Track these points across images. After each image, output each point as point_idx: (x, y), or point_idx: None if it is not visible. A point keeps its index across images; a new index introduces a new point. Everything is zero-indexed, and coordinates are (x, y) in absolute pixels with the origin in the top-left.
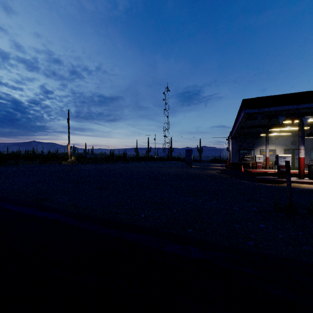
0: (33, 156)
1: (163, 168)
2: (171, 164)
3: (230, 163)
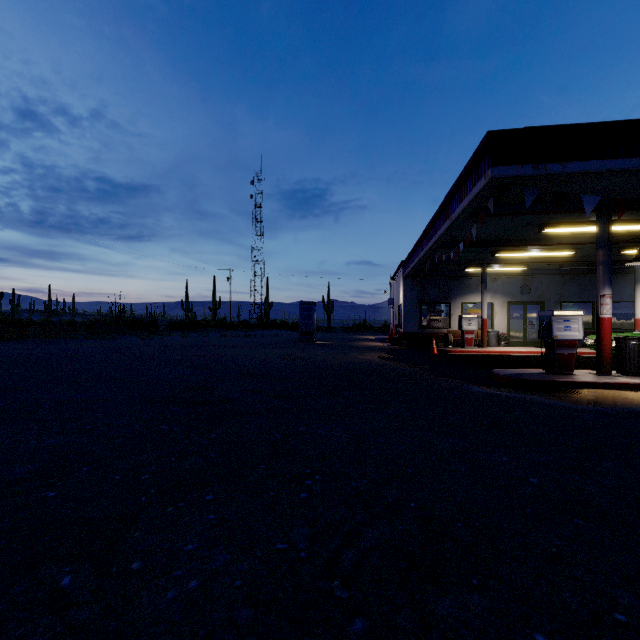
0: None
1: (242, 349)
2: (266, 336)
3: (399, 334)
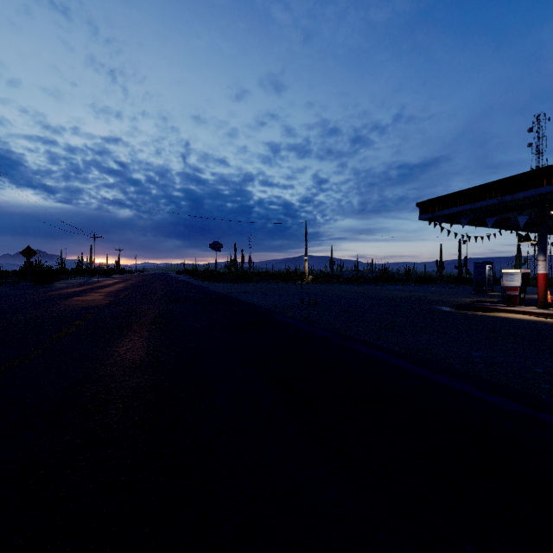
0: (278, 275)
1: (405, 292)
2: (470, 289)
3: None
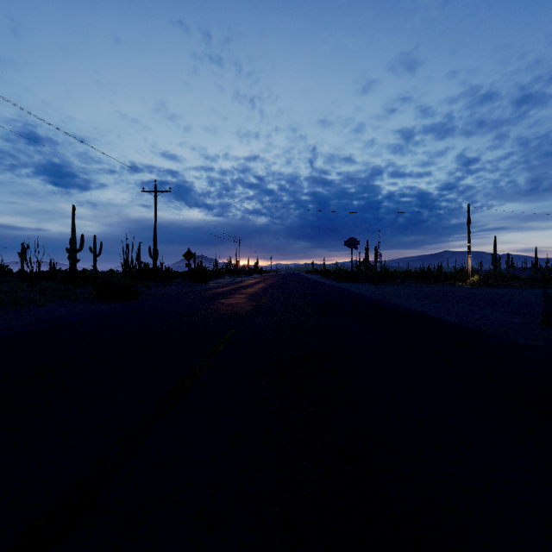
0: (425, 274)
1: None
2: None
3: None
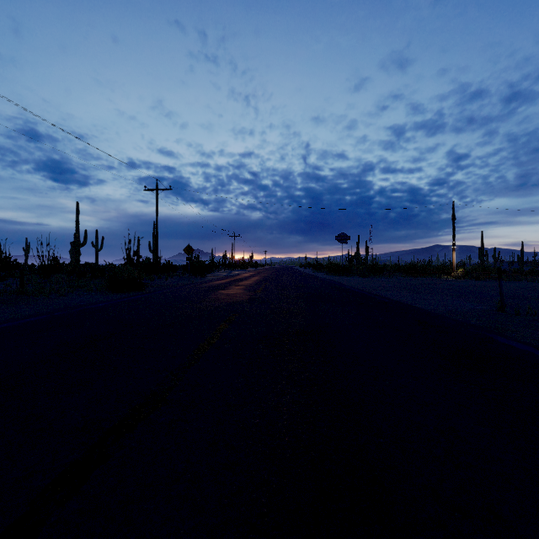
0: (413, 268)
1: None
2: None
3: None
